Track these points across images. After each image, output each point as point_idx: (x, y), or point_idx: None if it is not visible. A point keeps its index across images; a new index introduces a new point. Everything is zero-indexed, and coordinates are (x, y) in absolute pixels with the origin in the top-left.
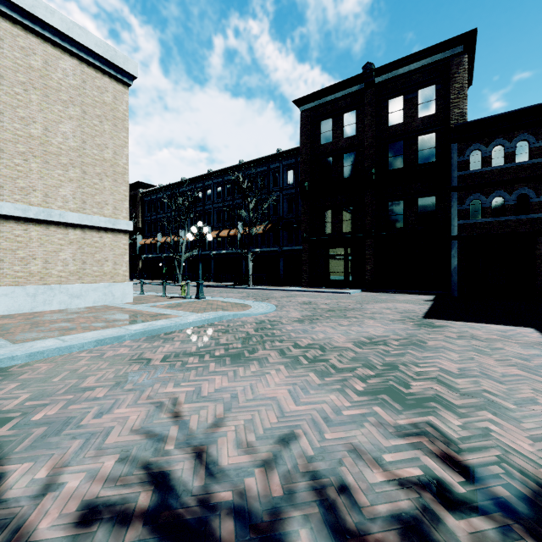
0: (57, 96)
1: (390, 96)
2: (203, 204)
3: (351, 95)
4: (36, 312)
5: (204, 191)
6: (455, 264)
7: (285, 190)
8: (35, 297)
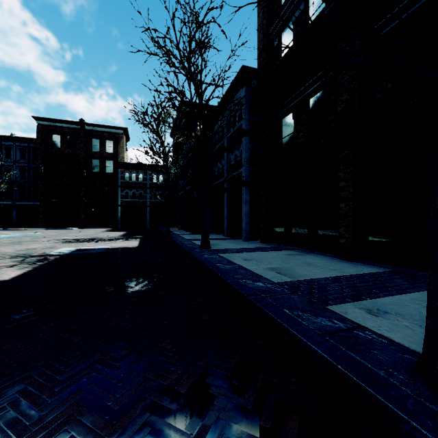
0: None
1: (94, 138)
2: None
3: (72, 128)
4: None
5: None
6: (120, 216)
7: (19, 163)
8: None
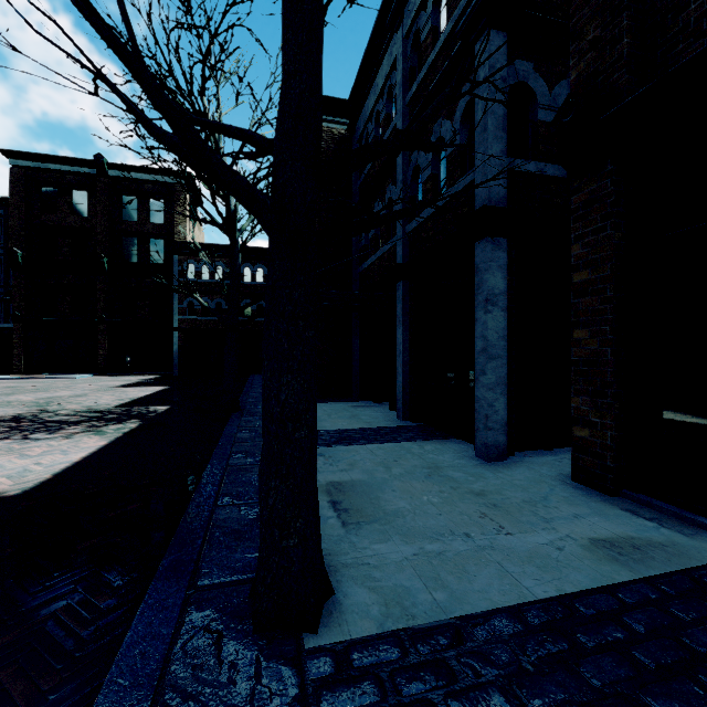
0: None
1: (125, 194)
2: None
3: (81, 175)
4: None
5: None
6: (176, 350)
7: None
8: None
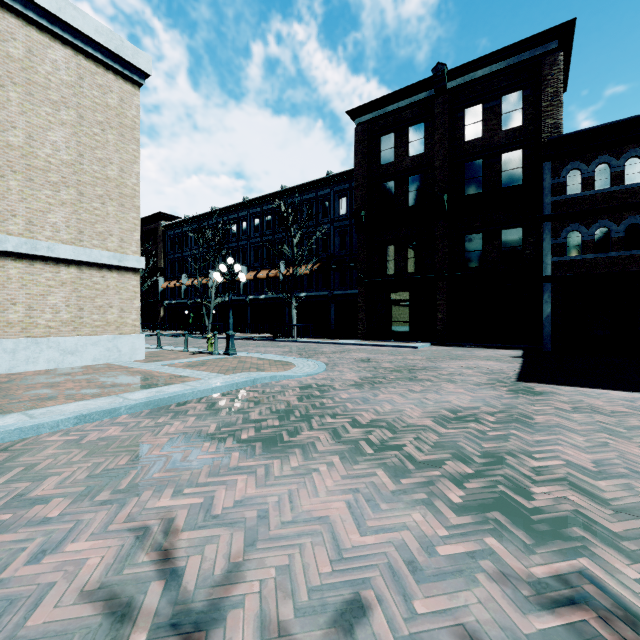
0: (44, 94)
1: (467, 105)
2: (238, 239)
3: (417, 103)
4: (16, 373)
5: (239, 224)
6: (548, 312)
7: (337, 222)
8: (15, 354)
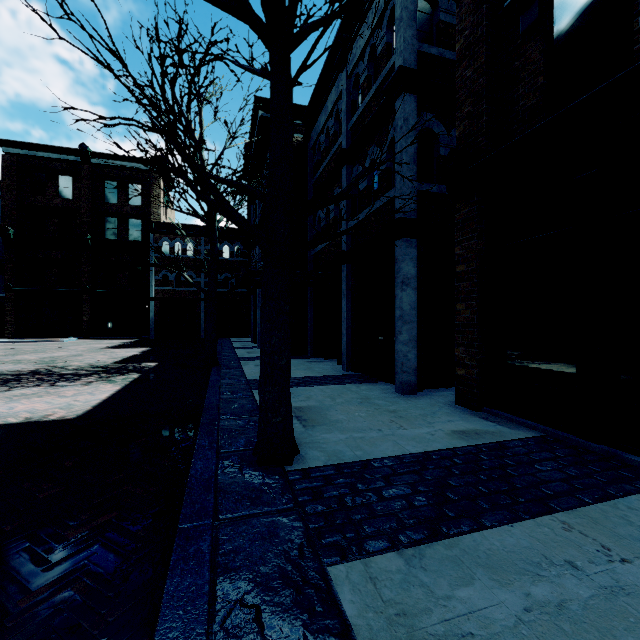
0: None
1: (106, 179)
2: None
3: (67, 162)
4: None
5: None
6: (152, 317)
7: None
8: None
